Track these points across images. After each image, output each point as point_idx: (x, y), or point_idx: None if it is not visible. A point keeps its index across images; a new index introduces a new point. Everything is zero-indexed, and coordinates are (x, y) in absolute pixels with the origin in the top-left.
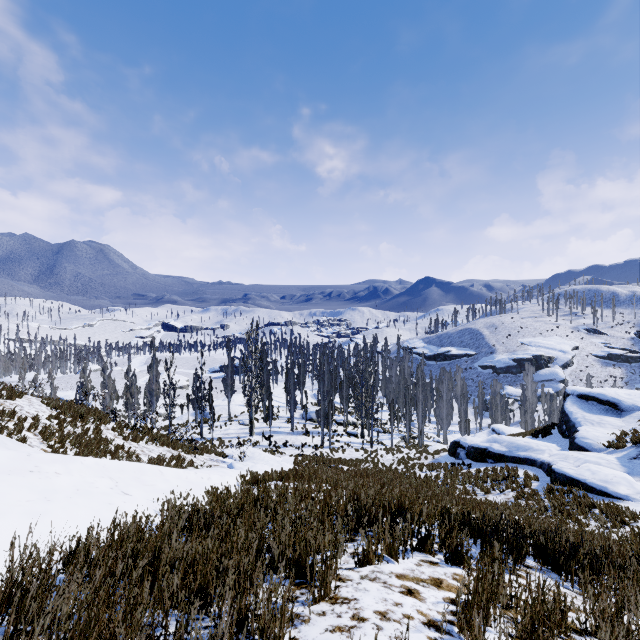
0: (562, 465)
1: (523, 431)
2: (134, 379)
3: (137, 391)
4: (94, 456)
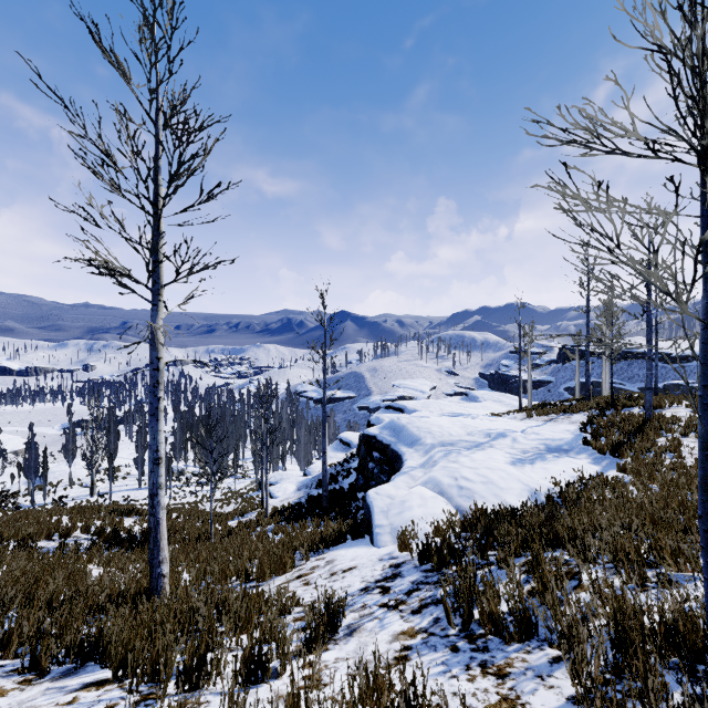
0: (275, 486)
1: None
2: None
3: None
4: None
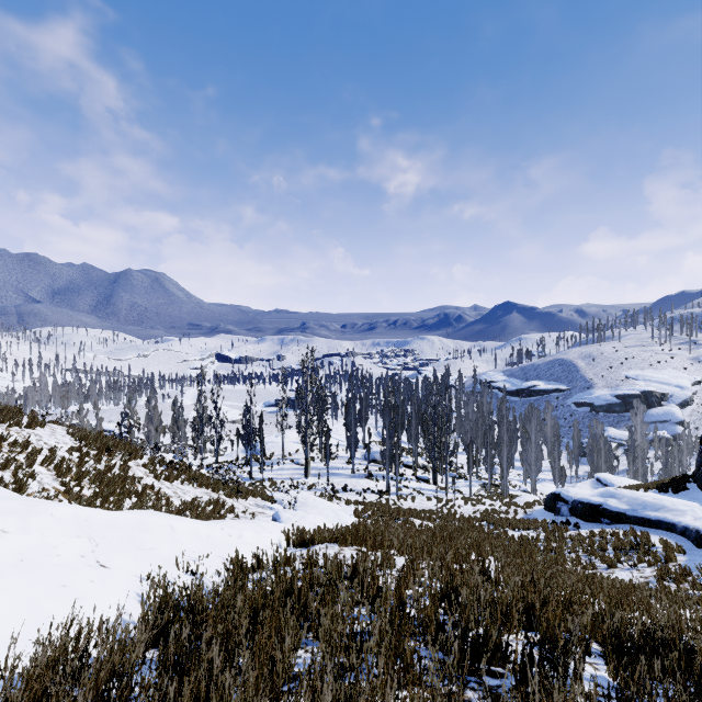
0: None
1: (638, 483)
2: (181, 411)
3: (184, 424)
4: (115, 498)
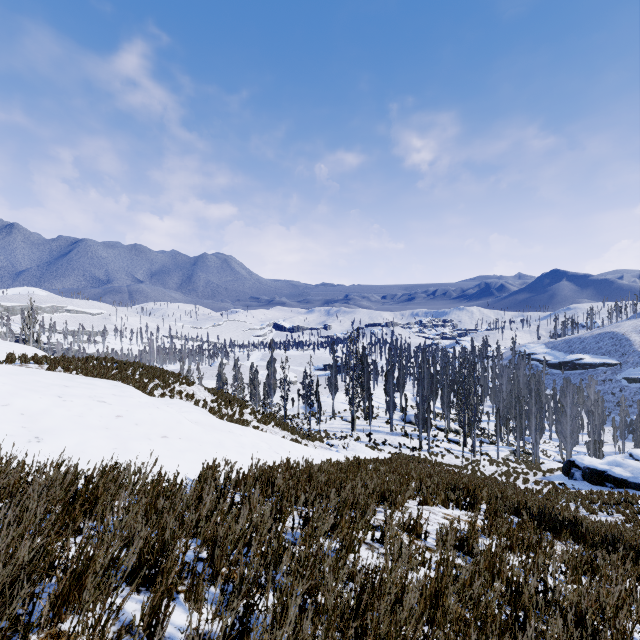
0: None
1: None
2: (256, 374)
3: (258, 384)
4: None
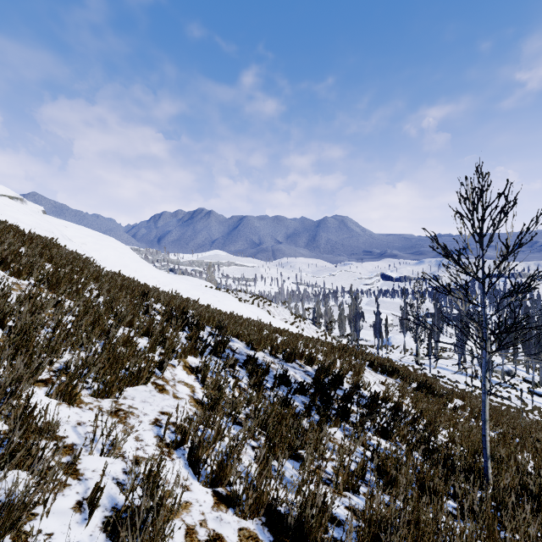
0: None
1: None
2: (342, 311)
3: (344, 319)
4: None
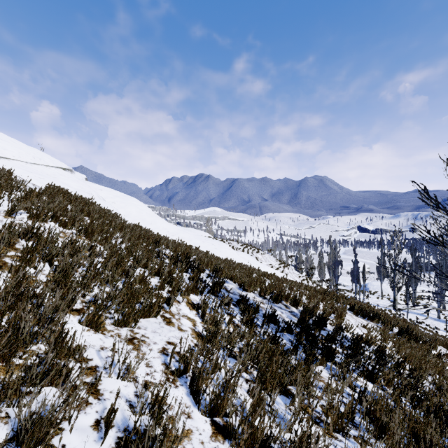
0: None
1: None
2: (322, 259)
3: (323, 266)
4: None
